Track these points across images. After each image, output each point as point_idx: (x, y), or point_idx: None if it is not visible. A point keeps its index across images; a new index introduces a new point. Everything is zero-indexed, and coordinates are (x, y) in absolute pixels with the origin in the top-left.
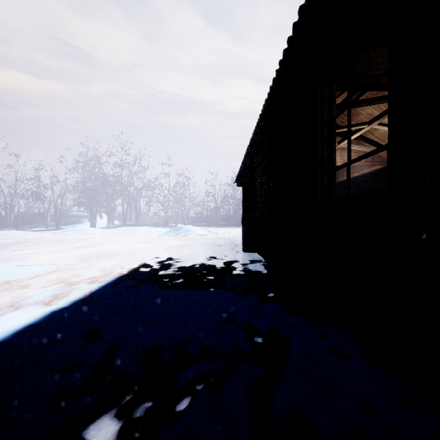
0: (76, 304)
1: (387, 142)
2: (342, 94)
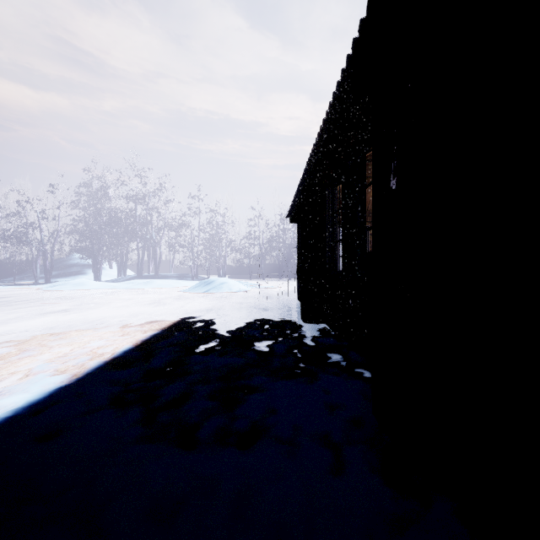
0: None
1: None
2: None
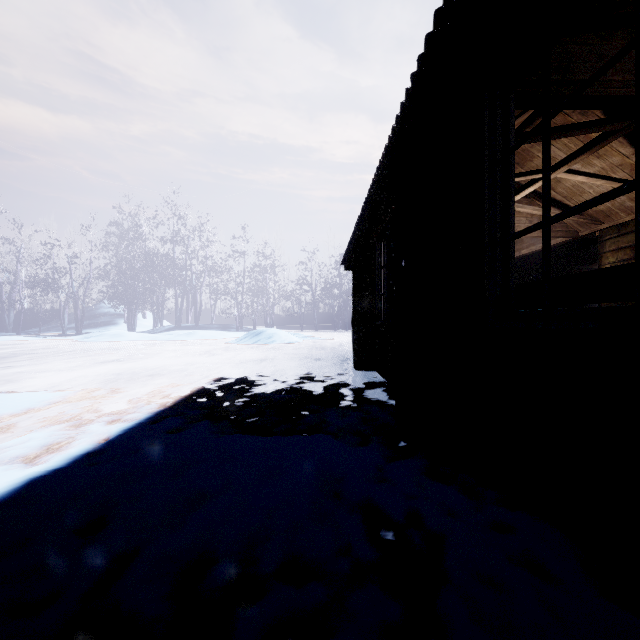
0: (77, 464)
1: (576, 201)
2: None
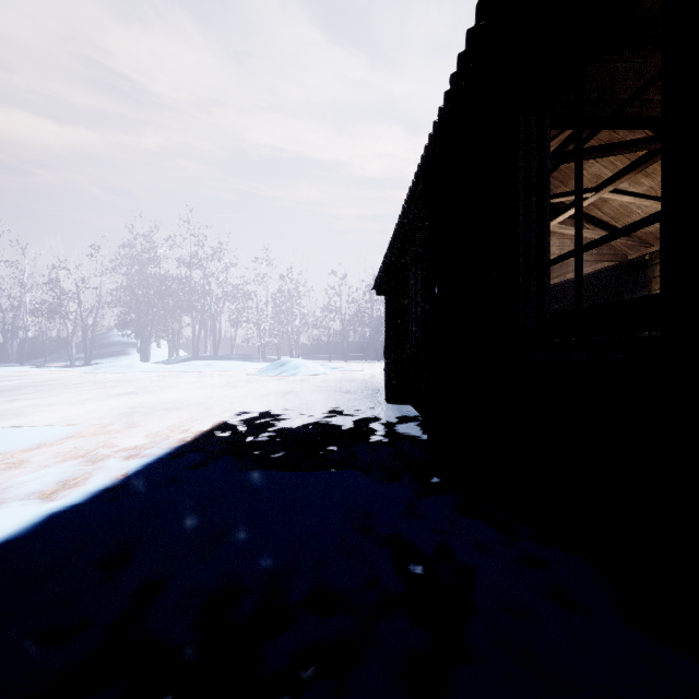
0: (97, 499)
1: (624, 222)
2: (552, 141)
